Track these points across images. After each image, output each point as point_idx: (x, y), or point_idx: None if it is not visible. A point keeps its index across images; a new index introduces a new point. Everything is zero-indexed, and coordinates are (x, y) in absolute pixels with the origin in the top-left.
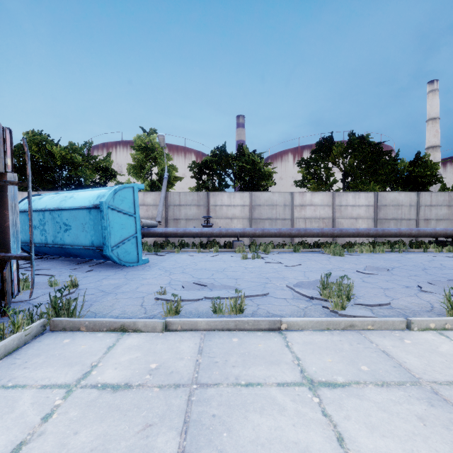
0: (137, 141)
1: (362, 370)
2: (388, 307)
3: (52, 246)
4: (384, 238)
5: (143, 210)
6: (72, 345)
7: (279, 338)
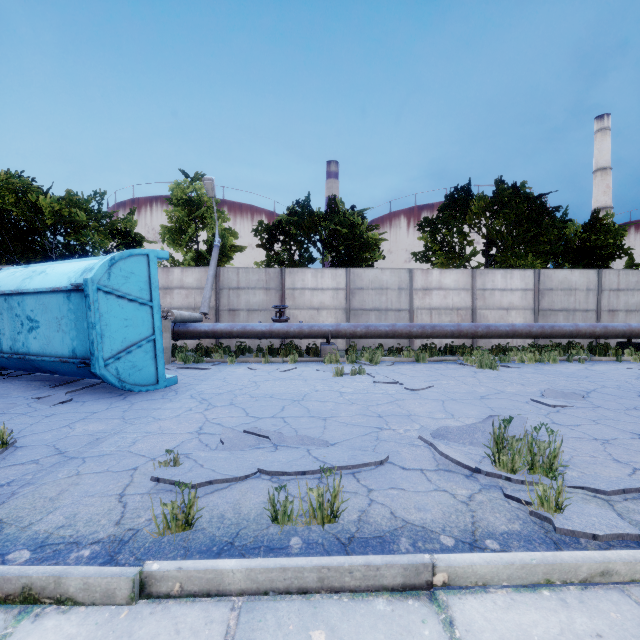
0: (176, 192)
1: None
2: (639, 495)
3: (8, 357)
4: (549, 339)
5: (181, 296)
6: None
7: (436, 627)
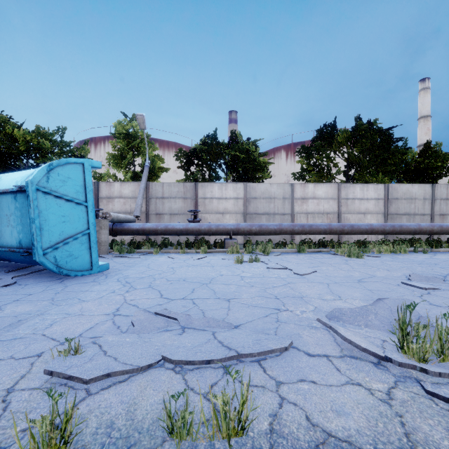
0: (118, 128)
1: None
2: None
3: None
4: (396, 236)
5: (120, 203)
6: None
7: None
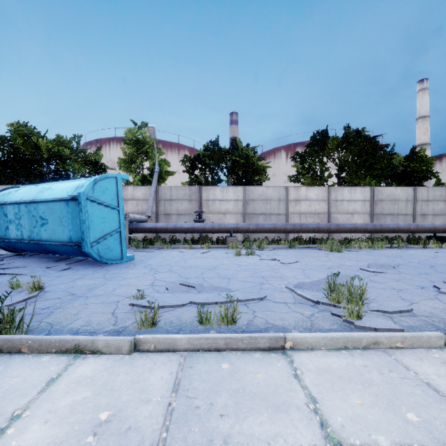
0: (128, 135)
1: (409, 421)
2: (410, 314)
3: (27, 242)
4: (381, 234)
5: (133, 205)
6: (0, 376)
7: (284, 363)
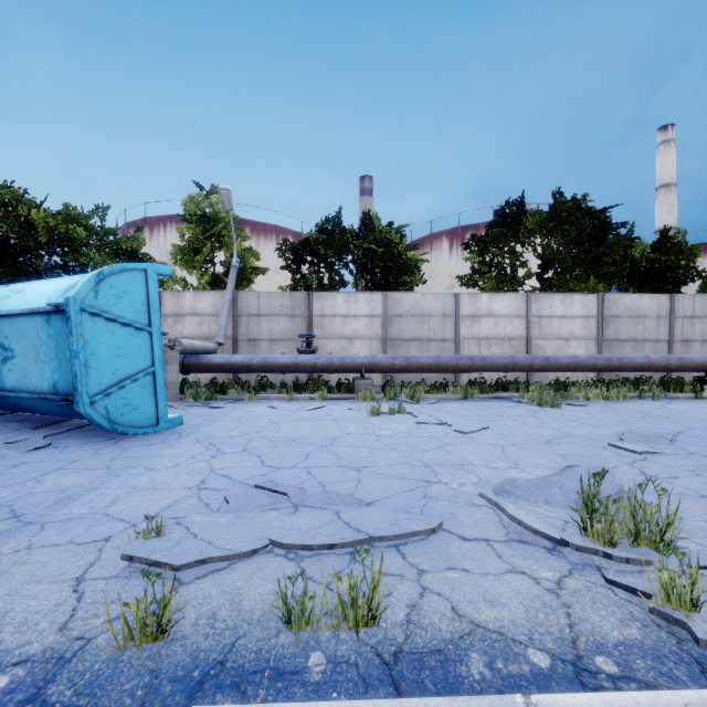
0: (189, 207)
1: None
2: None
3: None
4: (615, 374)
5: (193, 324)
6: None
7: None
